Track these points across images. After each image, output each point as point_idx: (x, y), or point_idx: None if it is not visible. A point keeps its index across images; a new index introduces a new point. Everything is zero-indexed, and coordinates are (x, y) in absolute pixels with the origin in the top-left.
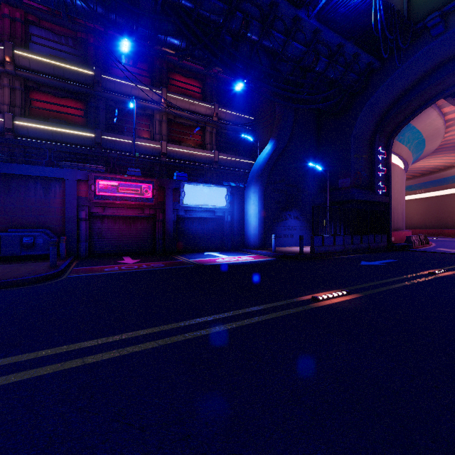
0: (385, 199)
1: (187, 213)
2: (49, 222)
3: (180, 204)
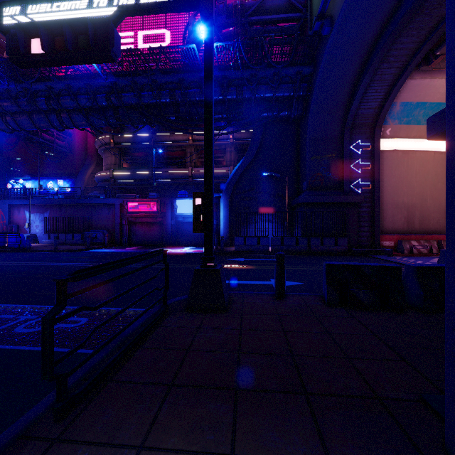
0: (356, 198)
1: (185, 219)
2: (110, 226)
3: (174, 213)
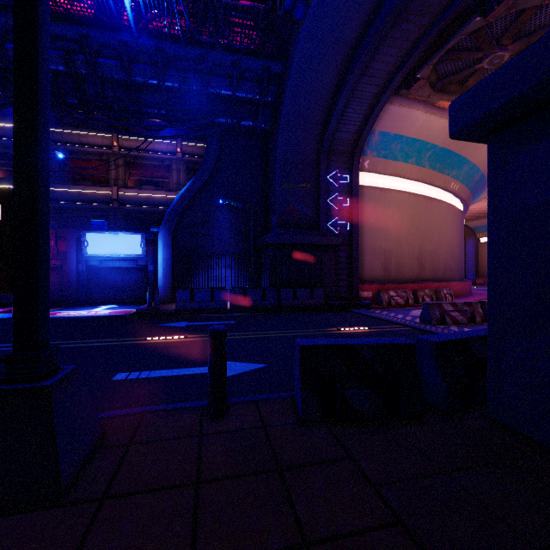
0: (333, 240)
1: (102, 263)
2: None
3: (83, 254)
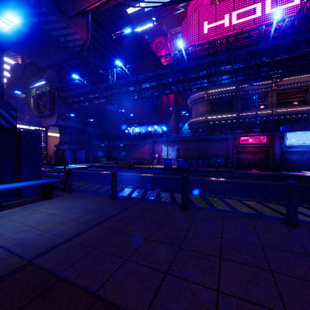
0: None
1: (289, 149)
2: (222, 154)
3: (283, 144)
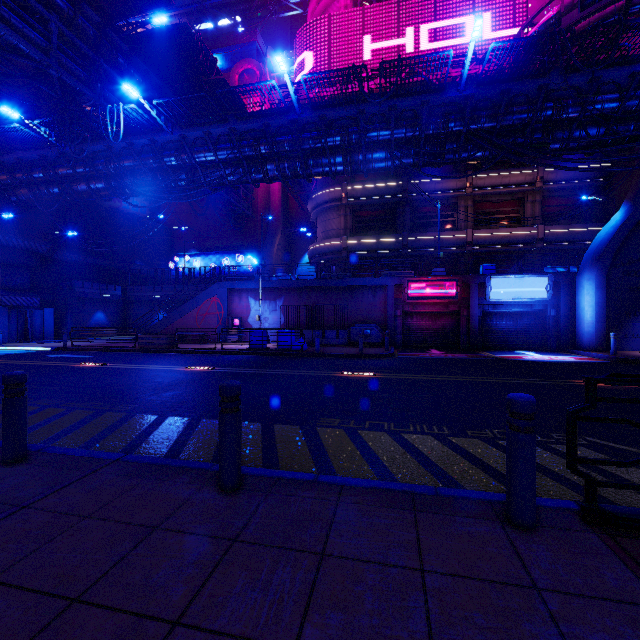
0: None
1: (495, 308)
2: (375, 319)
3: (485, 299)
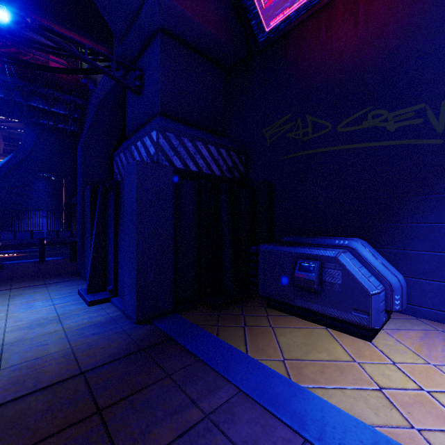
0: None
1: None
2: None
3: None
